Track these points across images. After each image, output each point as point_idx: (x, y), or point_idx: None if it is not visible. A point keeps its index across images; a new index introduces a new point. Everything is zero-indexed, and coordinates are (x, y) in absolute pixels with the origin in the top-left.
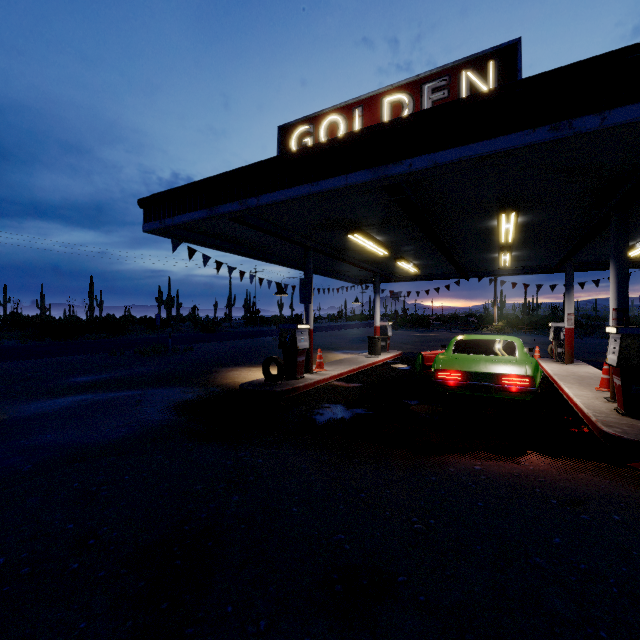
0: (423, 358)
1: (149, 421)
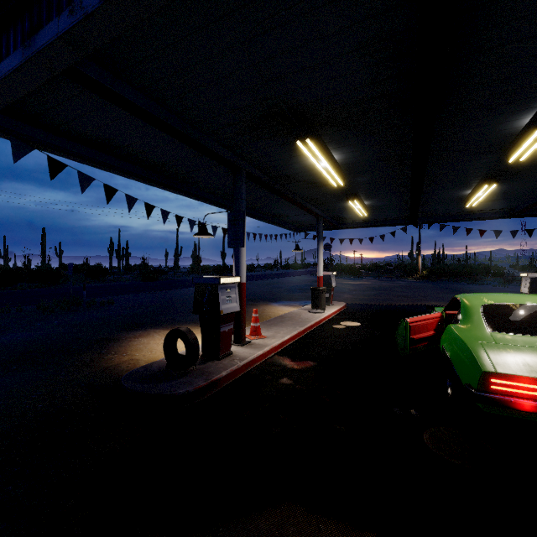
0: (409, 328)
1: None
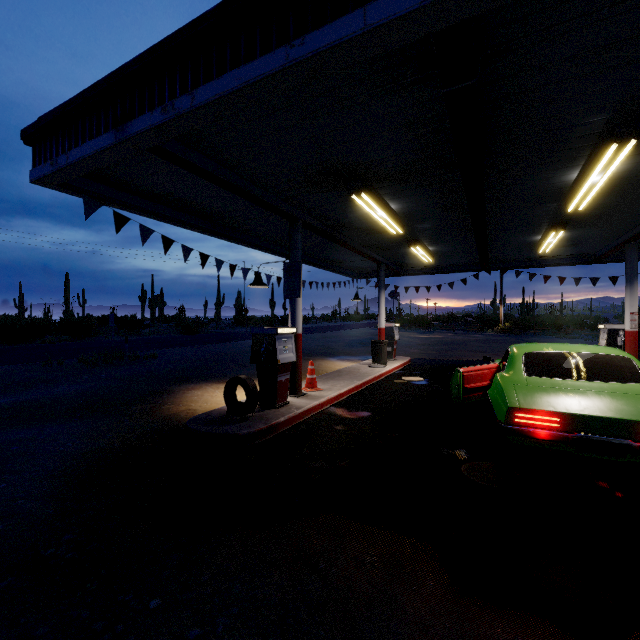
0: (462, 377)
1: None
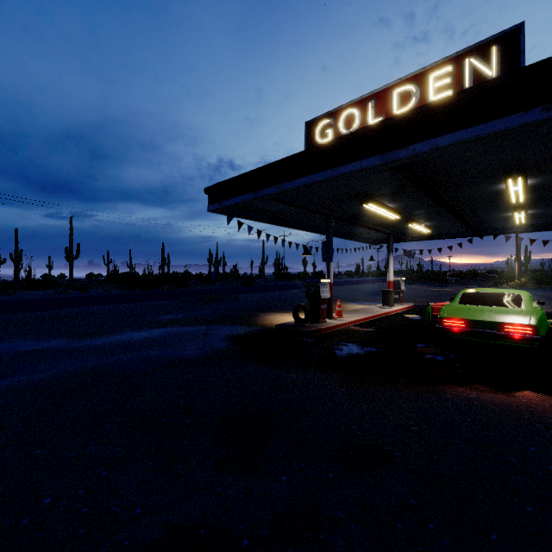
0: (431, 308)
1: (215, 347)
